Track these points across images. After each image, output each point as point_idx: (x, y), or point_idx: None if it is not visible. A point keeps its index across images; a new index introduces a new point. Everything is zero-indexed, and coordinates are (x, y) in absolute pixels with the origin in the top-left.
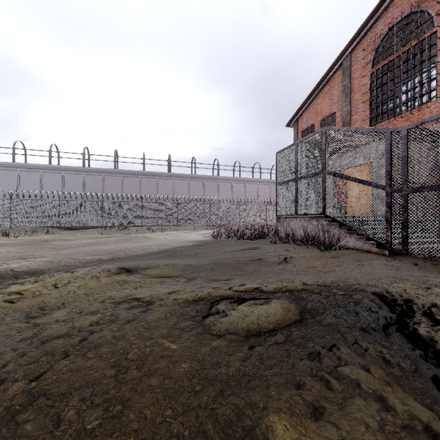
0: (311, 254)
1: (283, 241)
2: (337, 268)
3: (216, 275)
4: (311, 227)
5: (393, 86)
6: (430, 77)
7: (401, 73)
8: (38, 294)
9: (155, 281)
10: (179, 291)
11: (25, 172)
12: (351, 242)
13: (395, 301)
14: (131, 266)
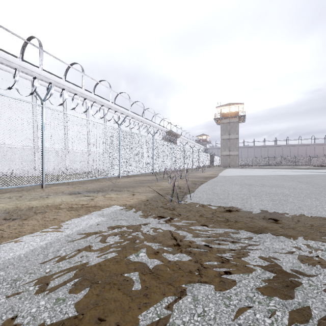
0: None
1: None
2: None
3: None
4: None
5: None
6: None
7: None
8: None
9: None
10: None
11: None
12: None
13: None
14: None
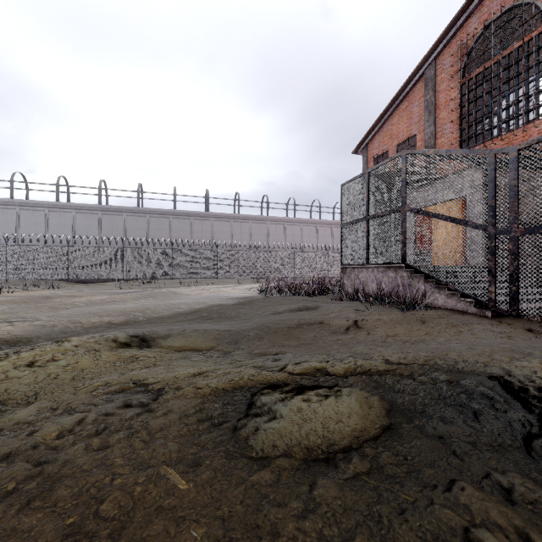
0: (389, 315)
1: (351, 298)
2: (427, 336)
3: (263, 346)
4: (387, 280)
5: (490, 100)
6: (538, 87)
7: (500, 84)
8: (2, 378)
9: (177, 356)
10: (208, 372)
11: (26, 211)
12: (441, 299)
13: (527, 391)
14: (147, 333)
